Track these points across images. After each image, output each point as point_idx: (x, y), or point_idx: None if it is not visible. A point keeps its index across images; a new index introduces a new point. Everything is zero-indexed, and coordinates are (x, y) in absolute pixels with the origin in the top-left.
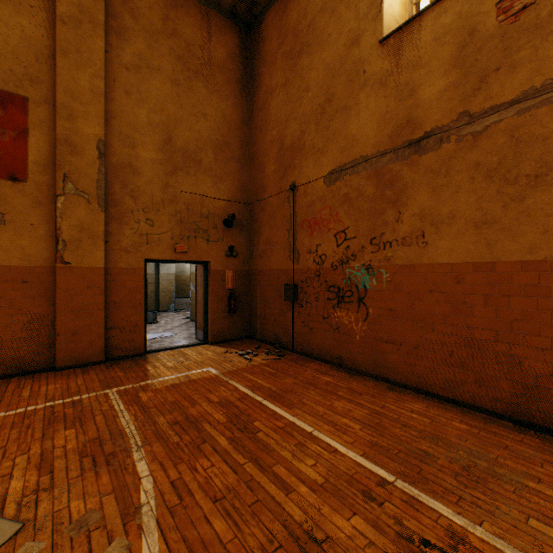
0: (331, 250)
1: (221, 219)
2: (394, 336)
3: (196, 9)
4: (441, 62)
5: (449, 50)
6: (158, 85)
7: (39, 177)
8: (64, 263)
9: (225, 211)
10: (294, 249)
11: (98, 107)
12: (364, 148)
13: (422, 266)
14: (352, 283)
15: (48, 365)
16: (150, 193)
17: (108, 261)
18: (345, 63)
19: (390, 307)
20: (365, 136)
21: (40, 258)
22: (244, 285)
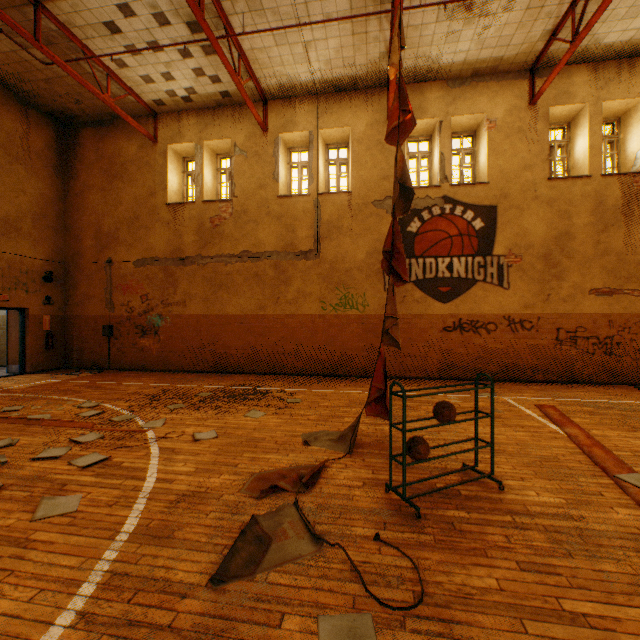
0: (139, 305)
1: (40, 275)
2: (174, 349)
3: (17, 108)
4: (192, 229)
5: (195, 226)
6: None
7: None
8: None
9: (43, 268)
10: (111, 302)
11: None
12: (158, 253)
13: (185, 315)
14: (152, 324)
15: None
16: None
17: None
18: (148, 202)
19: (172, 335)
20: (159, 247)
21: None
22: (61, 327)
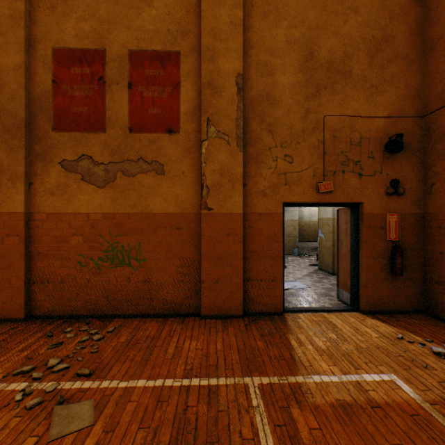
0: None
1: (378, 145)
2: None
3: None
4: None
5: None
6: None
7: (188, 126)
8: (207, 209)
9: (383, 132)
10: None
11: (236, 39)
12: None
13: None
14: None
15: (195, 310)
16: (288, 124)
17: (245, 206)
18: None
19: None
20: None
21: (188, 205)
22: (414, 235)
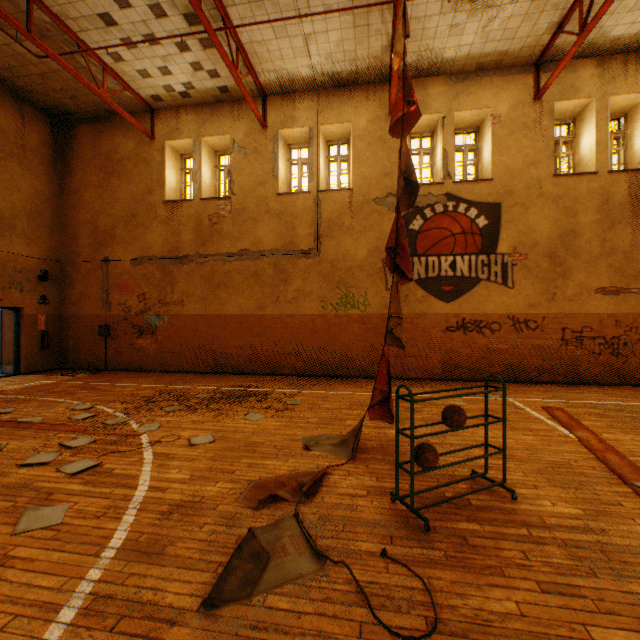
0: (136, 304)
1: (35, 274)
2: (171, 349)
3: (12, 103)
4: (190, 227)
5: (193, 224)
6: None
7: None
8: None
9: (38, 267)
10: (107, 301)
11: None
12: (156, 252)
13: (183, 315)
14: (149, 324)
15: None
16: None
17: None
18: (145, 200)
19: (170, 335)
20: (156, 246)
21: None
22: (56, 327)
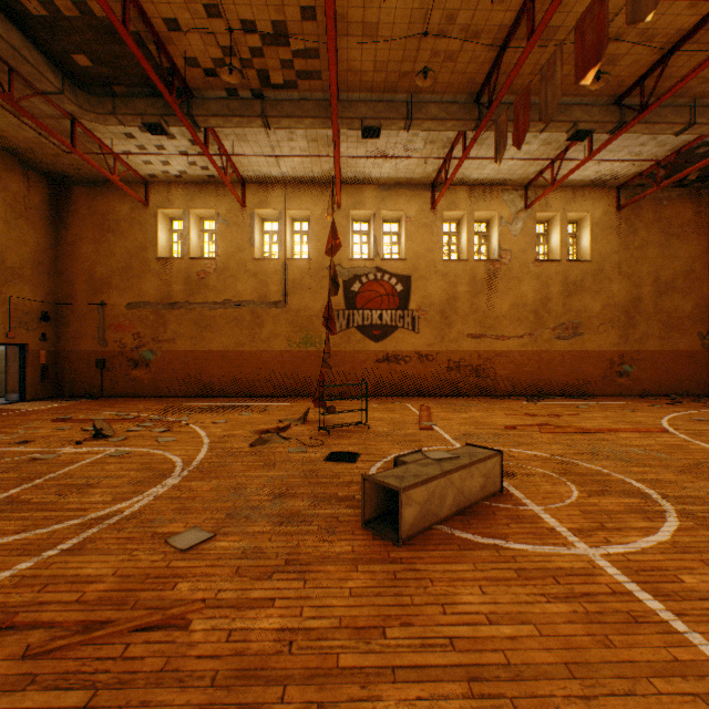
0: (131, 341)
1: (38, 315)
2: (164, 378)
3: (21, 171)
4: (181, 280)
5: (184, 278)
6: None
7: None
8: None
9: (40, 309)
10: (104, 339)
11: None
12: (150, 298)
13: (175, 351)
14: (144, 358)
15: None
16: None
17: None
18: (140, 255)
19: (162, 367)
20: (150, 294)
21: None
22: (53, 361)
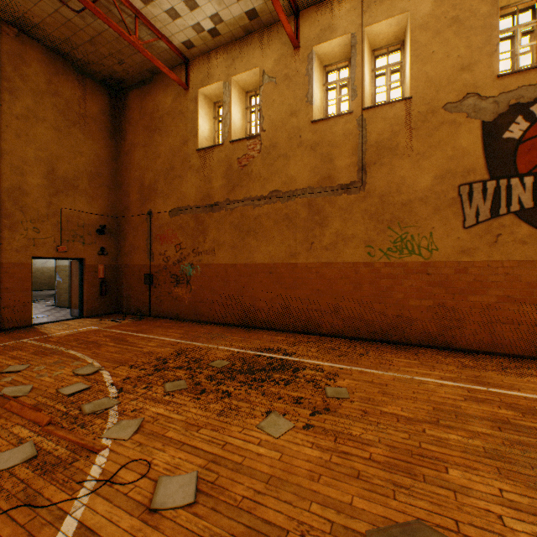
0: (173, 254)
1: (95, 228)
2: (203, 299)
3: (75, 77)
4: (220, 173)
5: (223, 169)
6: (44, 131)
7: None
8: None
9: (98, 222)
10: (151, 252)
11: None
12: (190, 201)
13: (214, 264)
14: (184, 273)
15: None
16: (37, 208)
17: (2, 258)
18: (181, 152)
19: (202, 284)
20: (190, 196)
21: None
22: (114, 275)
